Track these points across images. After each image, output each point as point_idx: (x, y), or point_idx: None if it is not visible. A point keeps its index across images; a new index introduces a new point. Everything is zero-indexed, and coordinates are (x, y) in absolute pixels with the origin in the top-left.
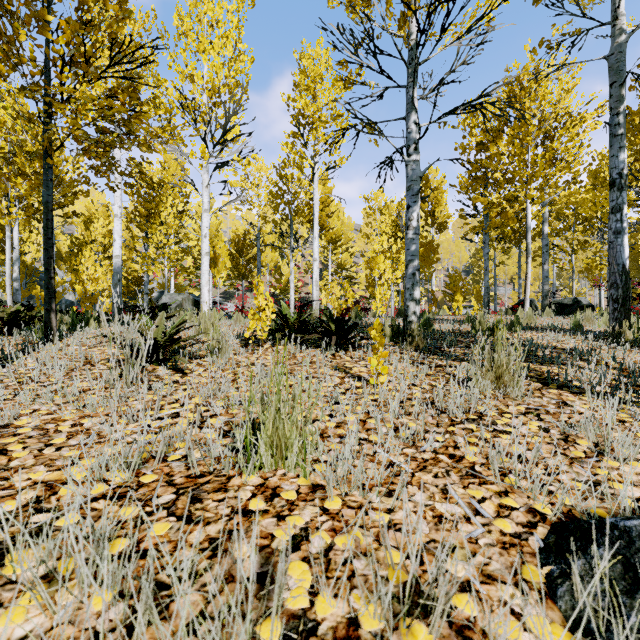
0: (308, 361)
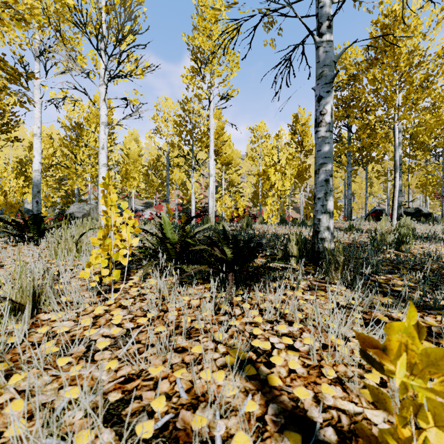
0: None
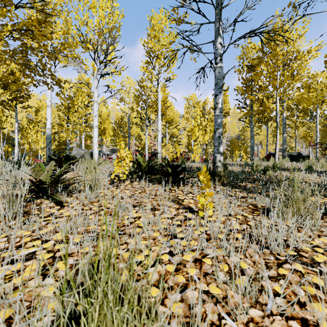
0: (146, 222)
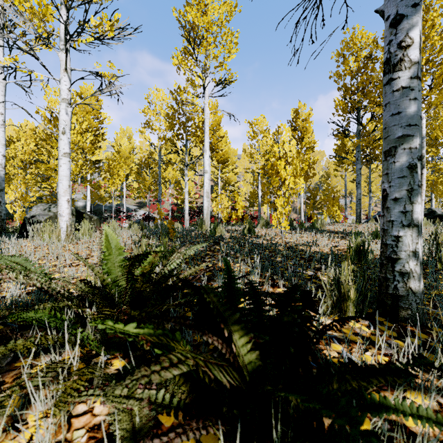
0: None
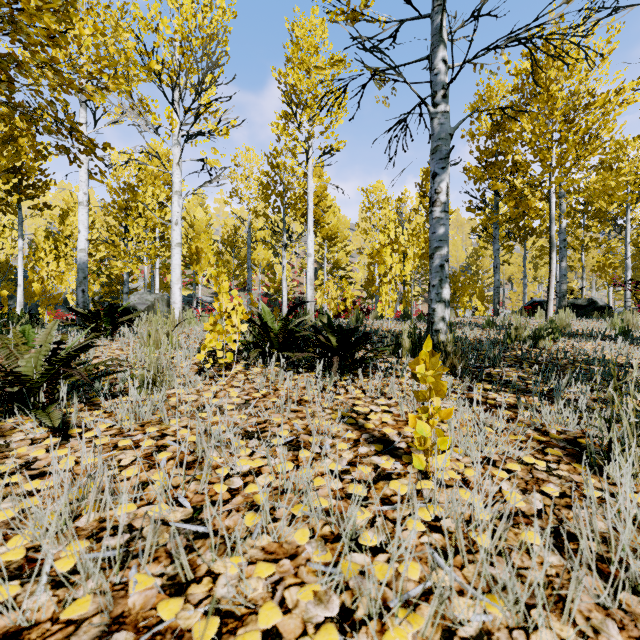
0: None
